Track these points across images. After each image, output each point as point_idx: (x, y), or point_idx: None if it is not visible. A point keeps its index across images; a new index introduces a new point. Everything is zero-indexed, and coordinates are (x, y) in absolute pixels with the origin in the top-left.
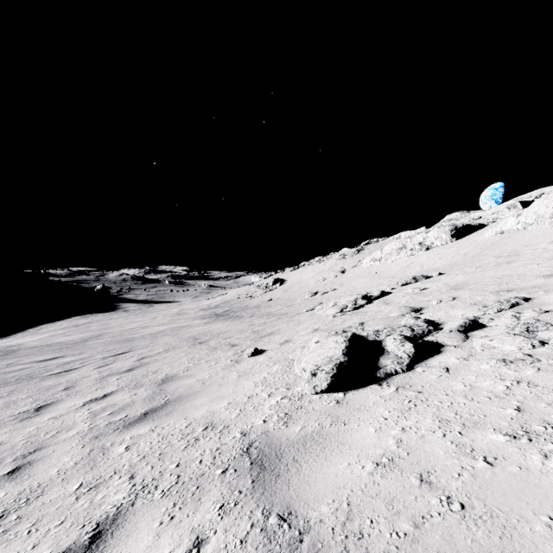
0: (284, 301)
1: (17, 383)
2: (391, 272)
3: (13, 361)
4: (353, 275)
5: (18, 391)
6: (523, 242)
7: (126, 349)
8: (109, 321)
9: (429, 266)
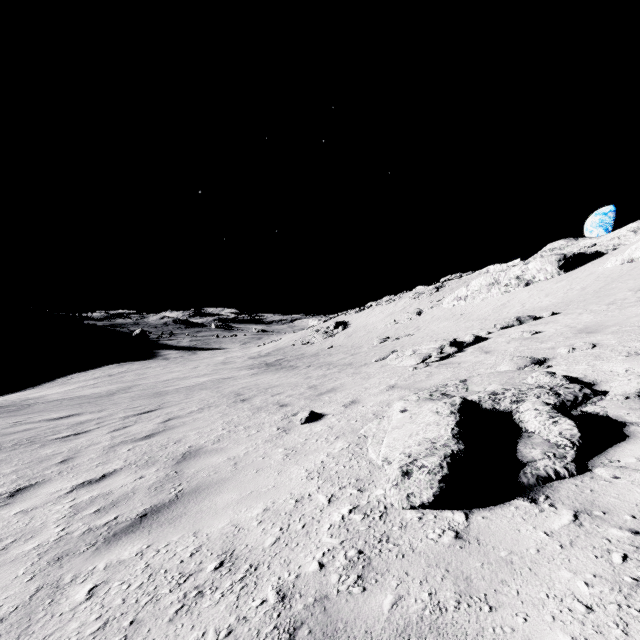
0: (348, 349)
1: (12, 449)
2: (482, 313)
3: (22, 419)
4: (432, 317)
5: (6, 462)
6: None
7: (154, 406)
8: (145, 371)
9: (534, 305)
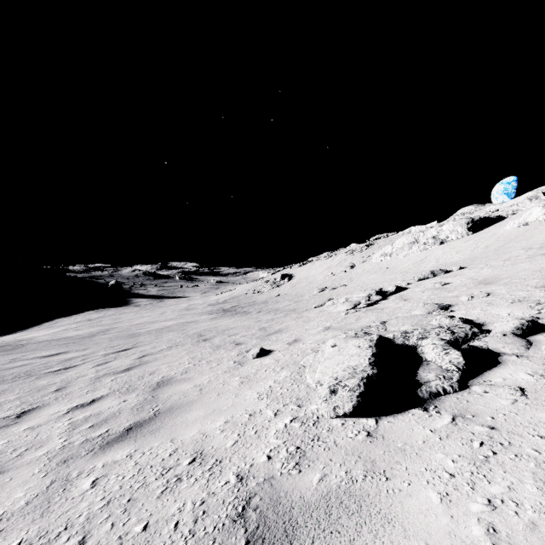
0: (292, 297)
1: (13, 381)
2: (404, 267)
3: (17, 356)
4: (363, 270)
5: (9, 391)
6: None
7: (130, 345)
8: (120, 316)
9: (446, 260)
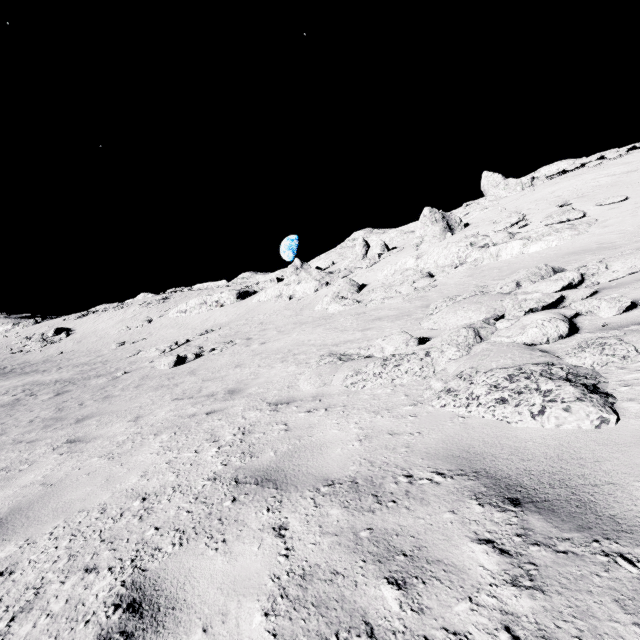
0: (86, 353)
1: None
2: (195, 324)
3: None
4: (161, 325)
5: None
6: (260, 311)
7: None
8: None
9: (219, 321)
